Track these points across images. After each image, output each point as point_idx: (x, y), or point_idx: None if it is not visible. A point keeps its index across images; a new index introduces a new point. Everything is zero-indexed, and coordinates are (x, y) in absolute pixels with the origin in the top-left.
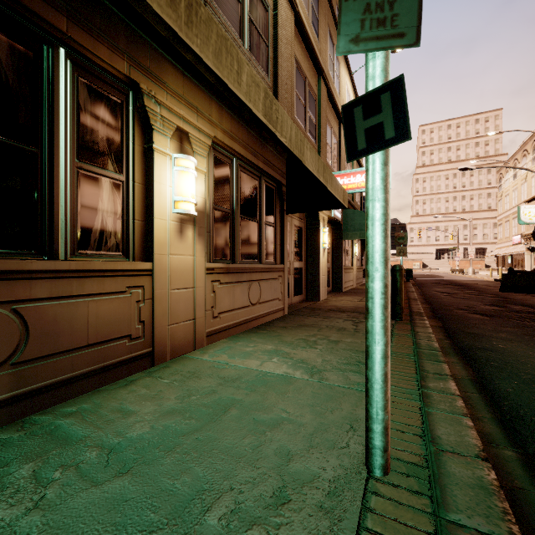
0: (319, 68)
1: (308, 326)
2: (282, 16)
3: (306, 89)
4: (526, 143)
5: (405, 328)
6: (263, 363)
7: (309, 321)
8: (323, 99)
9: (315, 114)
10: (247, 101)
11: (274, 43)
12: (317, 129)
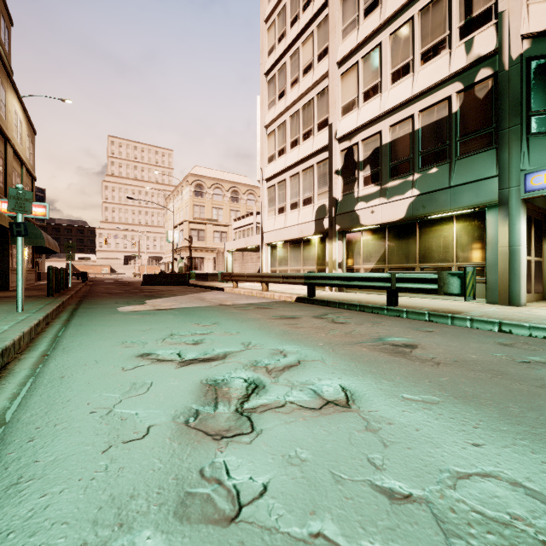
0: None
1: None
2: None
3: None
4: (178, 186)
5: (53, 298)
6: None
7: None
8: None
9: None
10: None
11: None
12: None
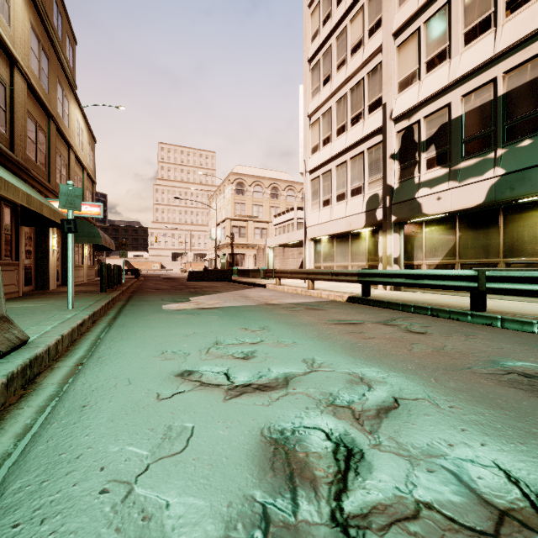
0: (49, 114)
1: (42, 297)
2: (17, 89)
3: (37, 131)
4: (221, 185)
5: (105, 294)
6: (19, 305)
7: (43, 296)
8: (53, 136)
9: (45, 147)
10: (21, 202)
11: (11, 108)
12: (47, 159)
